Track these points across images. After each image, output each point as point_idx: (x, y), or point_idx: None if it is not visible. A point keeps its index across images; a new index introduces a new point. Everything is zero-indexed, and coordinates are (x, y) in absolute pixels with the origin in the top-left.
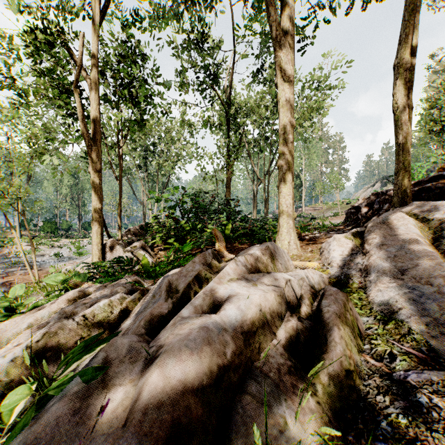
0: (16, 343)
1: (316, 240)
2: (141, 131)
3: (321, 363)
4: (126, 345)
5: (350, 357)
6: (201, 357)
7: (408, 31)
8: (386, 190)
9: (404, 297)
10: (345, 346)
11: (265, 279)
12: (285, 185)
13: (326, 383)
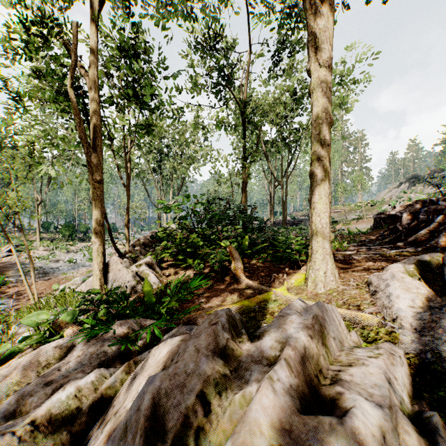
0: None
1: (354, 264)
2: (150, 135)
3: None
4: None
5: None
6: None
7: None
8: (437, 198)
9: None
10: None
11: None
12: (320, 200)
13: None
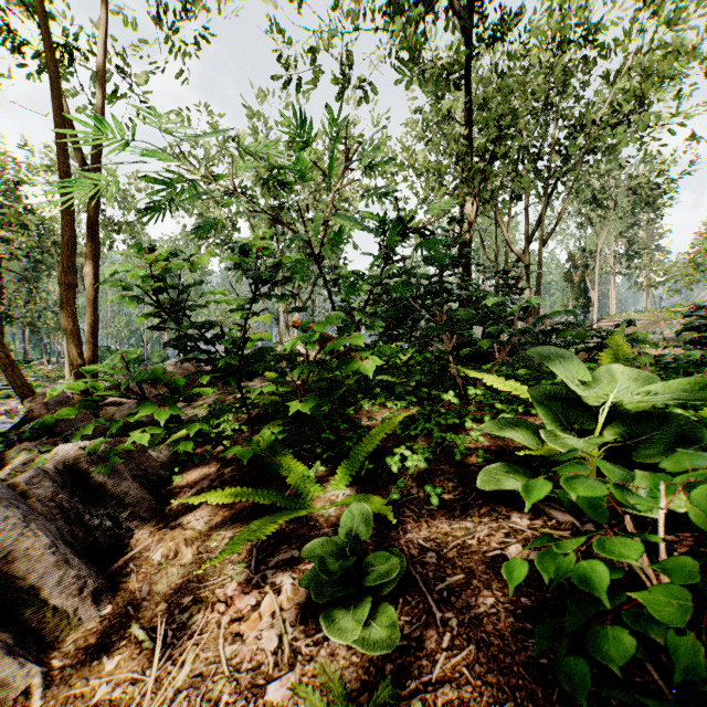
0: None
1: None
2: None
3: None
4: None
5: None
6: None
7: None
8: None
9: None
10: None
11: None
12: None
13: None
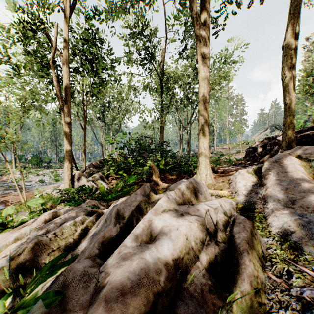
0: (4, 255)
1: (225, 173)
2: (100, 94)
3: (237, 292)
4: (81, 271)
5: (257, 276)
6: (139, 287)
7: (293, 21)
8: (276, 136)
9: (295, 223)
10: (253, 268)
11: (190, 210)
12: (203, 134)
13: (239, 300)
